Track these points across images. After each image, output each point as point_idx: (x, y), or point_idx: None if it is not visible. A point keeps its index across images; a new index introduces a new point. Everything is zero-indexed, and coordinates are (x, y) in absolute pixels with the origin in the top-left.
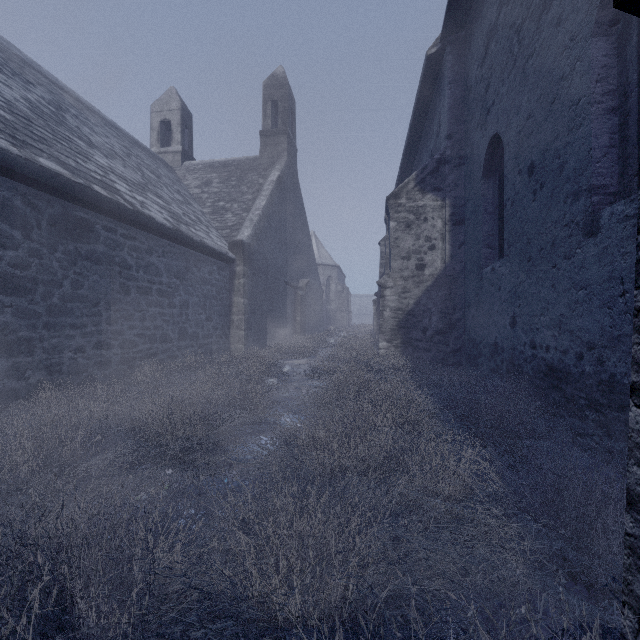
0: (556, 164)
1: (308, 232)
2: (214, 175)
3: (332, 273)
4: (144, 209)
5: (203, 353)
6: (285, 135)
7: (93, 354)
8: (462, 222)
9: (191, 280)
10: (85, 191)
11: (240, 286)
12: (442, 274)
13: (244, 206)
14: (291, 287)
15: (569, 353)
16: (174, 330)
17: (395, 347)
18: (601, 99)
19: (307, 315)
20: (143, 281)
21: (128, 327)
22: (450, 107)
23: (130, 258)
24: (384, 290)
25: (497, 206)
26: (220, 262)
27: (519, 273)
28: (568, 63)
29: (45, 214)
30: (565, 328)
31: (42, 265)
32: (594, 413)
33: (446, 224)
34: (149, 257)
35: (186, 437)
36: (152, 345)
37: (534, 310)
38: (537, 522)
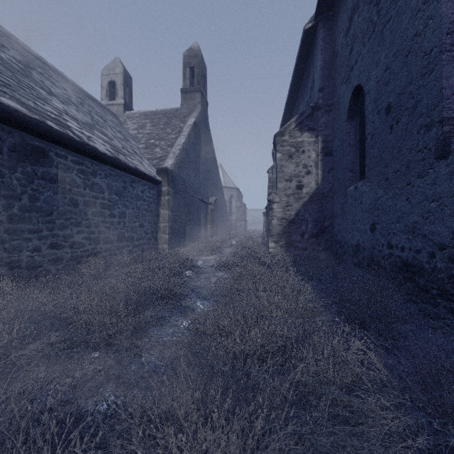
0: (410, 103)
1: (216, 163)
2: (147, 121)
3: (233, 193)
4: (90, 141)
5: (137, 251)
6: (199, 92)
7: (47, 253)
8: (330, 153)
9: (127, 196)
10: (40, 125)
11: (165, 201)
12: (315, 192)
13: (169, 143)
14: (203, 203)
15: (422, 252)
16: (114, 234)
17: (280, 247)
18: (450, 48)
19: (215, 223)
20: (89, 197)
21: (77, 232)
22: (321, 68)
23: (78, 179)
24: (272, 204)
25: (358, 140)
26: (150, 183)
27: (378, 190)
28: (421, 22)
29: (6, 142)
30: (418, 232)
31: (3, 182)
32: (445, 301)
33: (319, 155)
34: (94, 178)
35: (113, 323)
36: (96, 245)
37: (391, 218)
38: (426, 413)
